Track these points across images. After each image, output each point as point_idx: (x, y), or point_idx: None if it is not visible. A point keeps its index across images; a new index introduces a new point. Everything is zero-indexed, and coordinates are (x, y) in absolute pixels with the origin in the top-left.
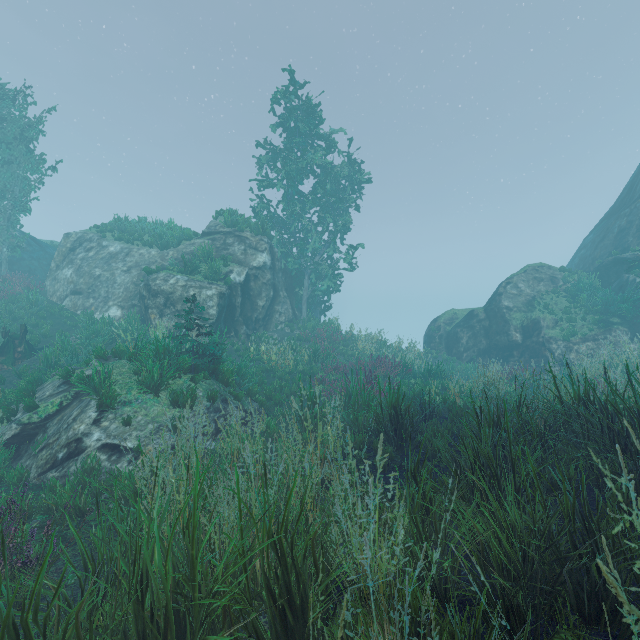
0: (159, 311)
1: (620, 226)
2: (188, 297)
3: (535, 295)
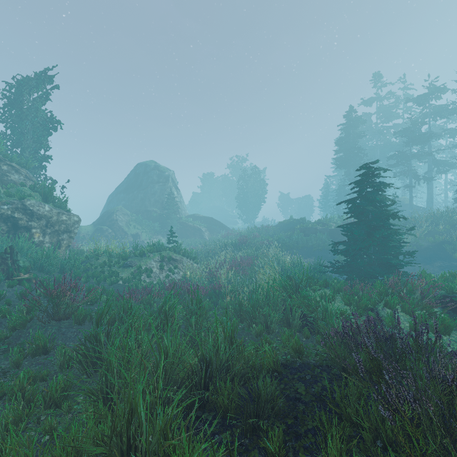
0: (43, 231)
1: (141, 196)
2: (62, 221)
3: (127, 221)
